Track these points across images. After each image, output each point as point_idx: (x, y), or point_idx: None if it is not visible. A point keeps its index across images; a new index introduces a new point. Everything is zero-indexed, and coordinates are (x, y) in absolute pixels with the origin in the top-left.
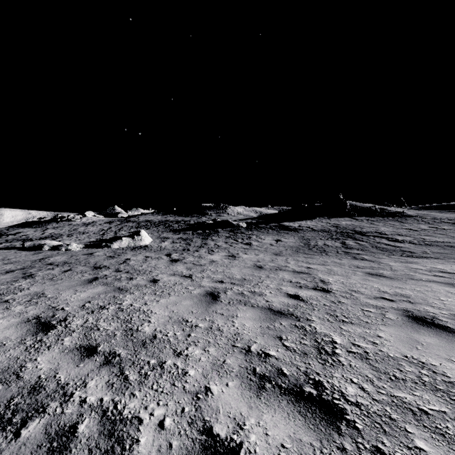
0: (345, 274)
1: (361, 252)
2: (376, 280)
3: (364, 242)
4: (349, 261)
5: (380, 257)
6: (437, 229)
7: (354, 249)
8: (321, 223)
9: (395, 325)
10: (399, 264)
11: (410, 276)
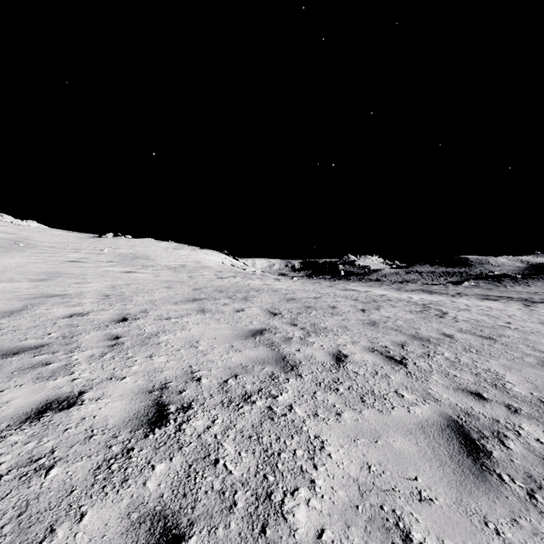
0: None
1: None
2: None
3: None
4: None
5: None
6: None
7: None
8: None
9: None
10: None
11: None
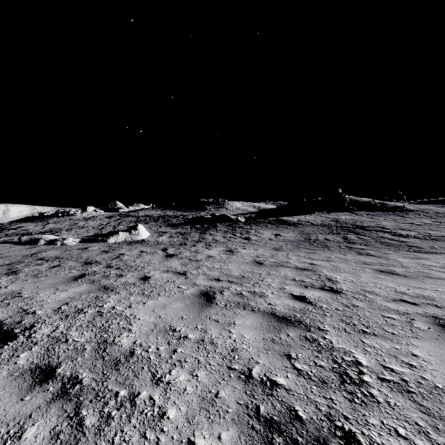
0: (353, 271)
1: (365, 247)
2: (389, 278)
3: (366, 236)
4: (354, 256)
5: (386, 252)
6: (441, 224)
7: (357, 244)
8: (320, 218)
9: (429, 338)
10: (409, 260)
11: (426, 274)
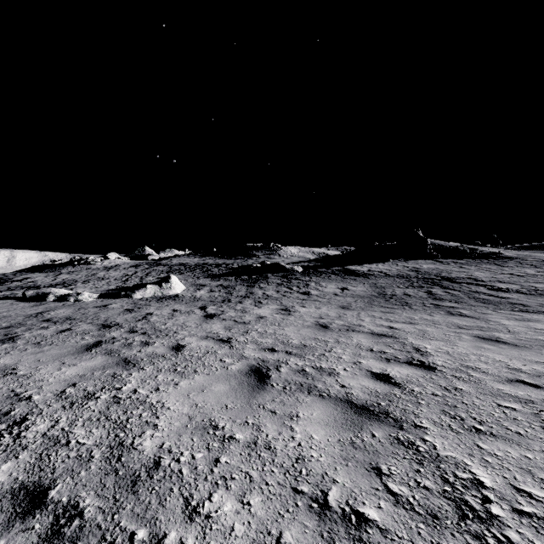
0: (446, 337)
1: (456, 304)
2: (495, 349)
3: (456, 291)
4: (444, 317)
5: (484, 311)
6: None
7: (445, 300)
8: (396, 267)
9: None
10: (516, 322)
11: (542, 343)
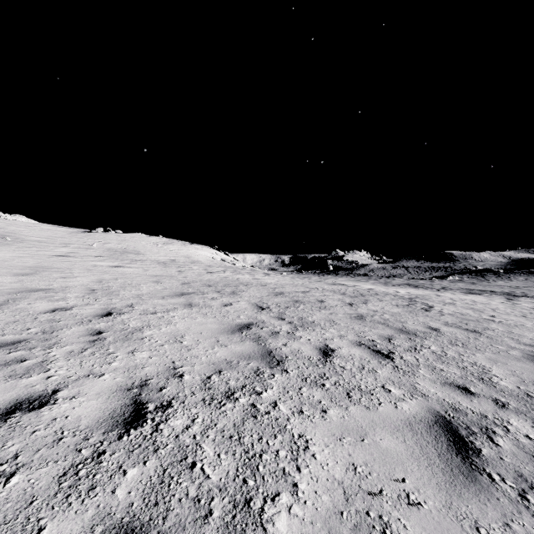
0: None
1: None
2: None
3: None
4: None
5: None
6: None
7: None
8: None
9: None
10: None
11: None
